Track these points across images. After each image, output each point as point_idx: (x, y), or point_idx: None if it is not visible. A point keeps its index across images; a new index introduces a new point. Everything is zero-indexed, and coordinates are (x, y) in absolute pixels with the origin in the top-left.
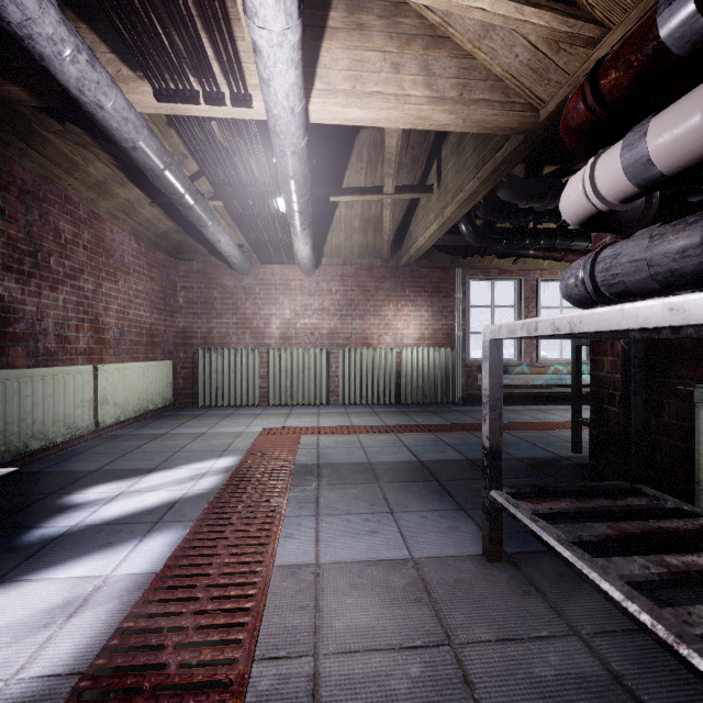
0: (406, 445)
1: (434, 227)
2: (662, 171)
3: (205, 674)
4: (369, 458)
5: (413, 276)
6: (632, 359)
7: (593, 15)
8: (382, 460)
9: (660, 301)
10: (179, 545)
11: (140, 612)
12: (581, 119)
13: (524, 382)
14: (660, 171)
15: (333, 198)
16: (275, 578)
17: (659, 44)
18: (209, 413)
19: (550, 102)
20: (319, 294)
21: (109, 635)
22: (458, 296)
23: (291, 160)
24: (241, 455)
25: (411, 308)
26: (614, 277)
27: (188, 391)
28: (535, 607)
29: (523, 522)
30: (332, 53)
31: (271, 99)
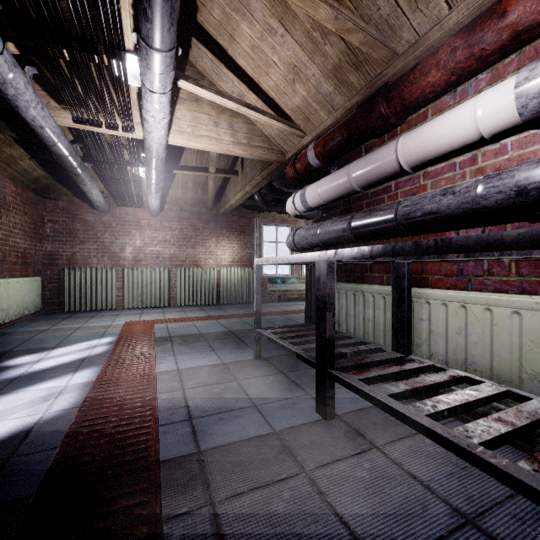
0: (223, 324)
1: (240, 195)
2: (311, 206)
3: (138, 399)
4: (201, 331)
5: (228, 221)
6: (312, 273)
7: (300, 128)
8: (208, 332)
9: (291, 255)
10: (100, 372)
11: (94, 391)
12: (292, 175)
13: (294, 288)
14: (310, 206)
15: (175, 171)
16: (158, 375)
17: (309, 162)
18: (76, 316)
19: (289, 153)
20: (162, 230)
21: (84, 398)
22: (256, 235)
23: (156, 162)
24: (116, 336)
25: (227, 241)
26: (299, 242)
27: (54, 300)
28: (270, 369)
29: (265, 336)
30: (181, 111)
31: (150, 138)
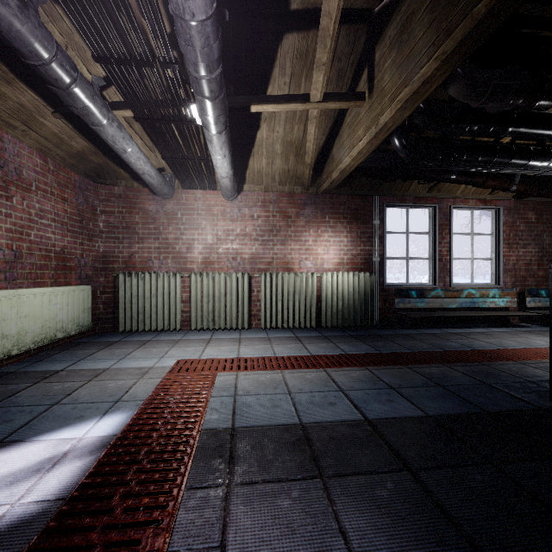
0: (342, 388)
1: (364, 142)
2: None
3: None
4: (300, 415)
5: (333, 202)
6: None
7: None
8: (318, 420)
9: None
10: None
11: None
12: None
13: (439, 306)
14: None
15: (254, 107)
16: None
17: None
18: (126, 340)
19: None
20: (241, 220)
21: None
22: (376, 222)
23: None
24: (134, 410)
25: (331, 233)
26: None
27: (109, 316)
28: None
29: None
30: None
31: None
